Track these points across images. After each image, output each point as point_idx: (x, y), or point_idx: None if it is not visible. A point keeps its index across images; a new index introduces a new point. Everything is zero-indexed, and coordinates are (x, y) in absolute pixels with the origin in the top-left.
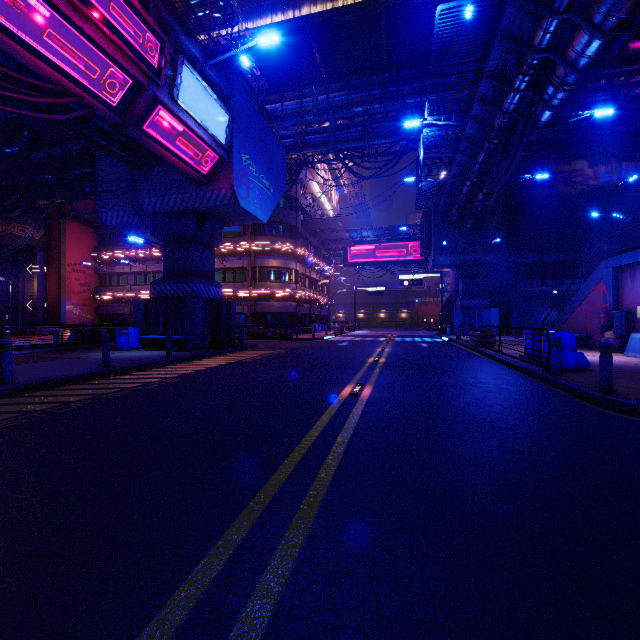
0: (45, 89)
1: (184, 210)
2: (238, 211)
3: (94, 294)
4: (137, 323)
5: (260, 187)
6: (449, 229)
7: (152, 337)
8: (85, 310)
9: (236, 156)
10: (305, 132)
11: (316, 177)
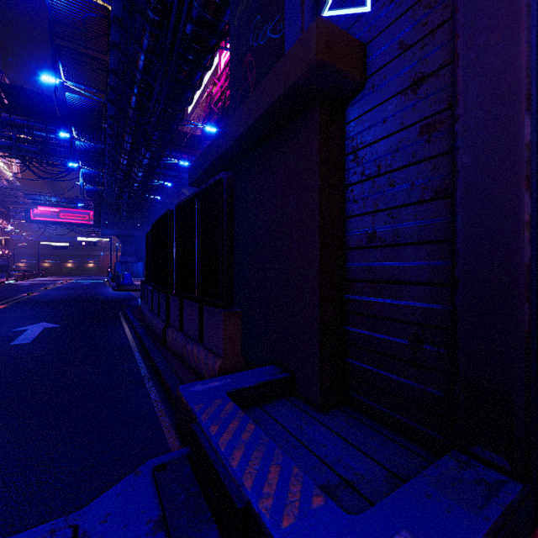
0: None
1: None
2: None
3: None
4: None
5: None
6: (112, 213)
7: None
8: None
9: None
10: None
11: None
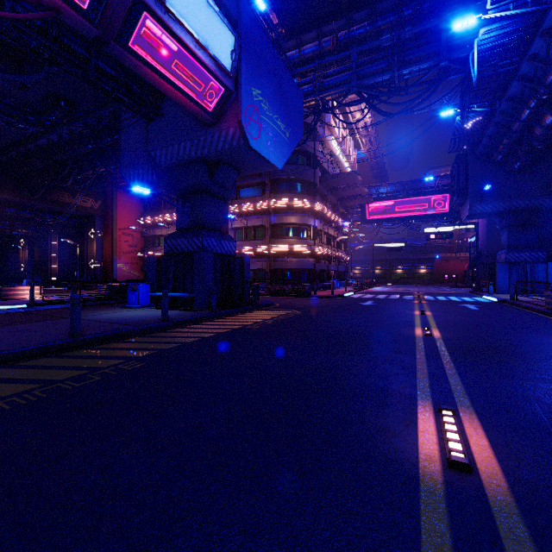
0: (36, 22)
1: (194, 159)
2: (249, 155)
3: (140, 254)
4: (150, 279)
5: (274, 129)
6: (491, 172)
7: (159, 295)
8: (133, 268)
9: (245, 88)
10: (324, 75)
11: (334, 133)
